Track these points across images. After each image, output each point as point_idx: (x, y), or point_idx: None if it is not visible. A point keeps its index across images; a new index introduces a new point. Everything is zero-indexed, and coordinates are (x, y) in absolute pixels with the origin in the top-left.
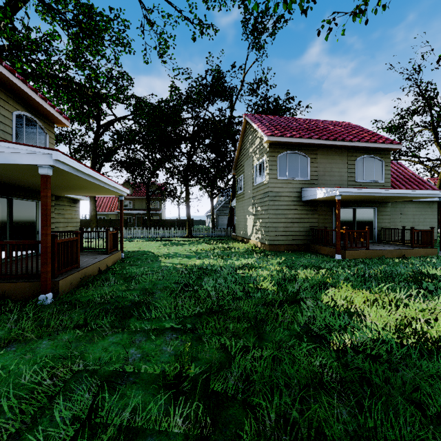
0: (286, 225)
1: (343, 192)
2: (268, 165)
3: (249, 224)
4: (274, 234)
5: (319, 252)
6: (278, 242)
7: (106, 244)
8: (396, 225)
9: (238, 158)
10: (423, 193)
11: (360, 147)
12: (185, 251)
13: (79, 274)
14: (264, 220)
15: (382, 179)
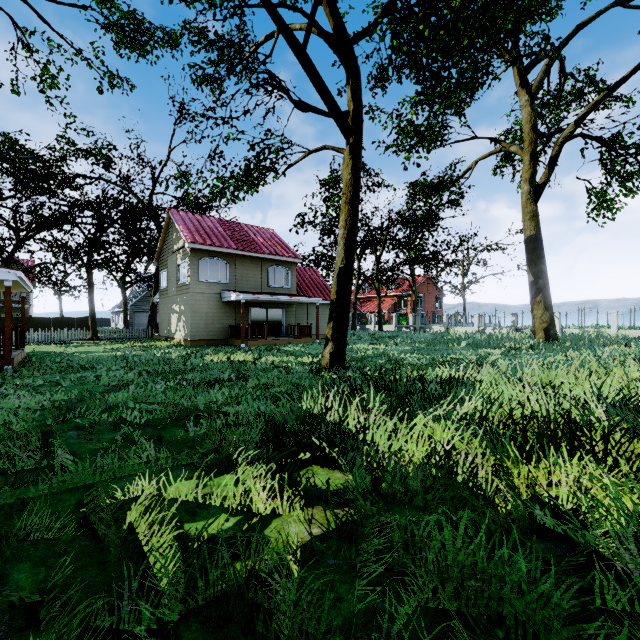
0: (208, 323)
1: (246, 297)
2: (190, 268)
3: (173, 322)
4: (196, 331)
5: (234, 345)
6: (199, 337)
7: (16, 340)
8: (304, 323)
9: (162, 249)
10: (303, 299)
11: (271, 258)
12: (99, 349)
13: (16, 359)
14: (187, 318)
15: (289, 285)
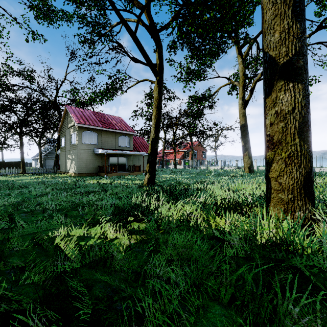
0: (87, 164)
1: (107, 151)
2: (77, 136)
3: (68, 164)
4: (80, 168)
5: (101, 175)
6: (82, 172)
7: None
8: (137, 164)
9: (62, 126)
10: (136, 153)
11: (120, 132)
12: (27, 178)
13: None
14: (76, 162)
15: (129, 146)
